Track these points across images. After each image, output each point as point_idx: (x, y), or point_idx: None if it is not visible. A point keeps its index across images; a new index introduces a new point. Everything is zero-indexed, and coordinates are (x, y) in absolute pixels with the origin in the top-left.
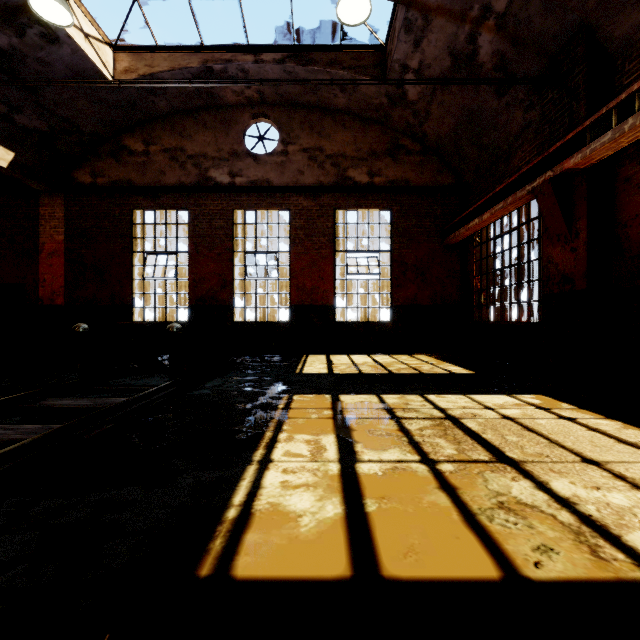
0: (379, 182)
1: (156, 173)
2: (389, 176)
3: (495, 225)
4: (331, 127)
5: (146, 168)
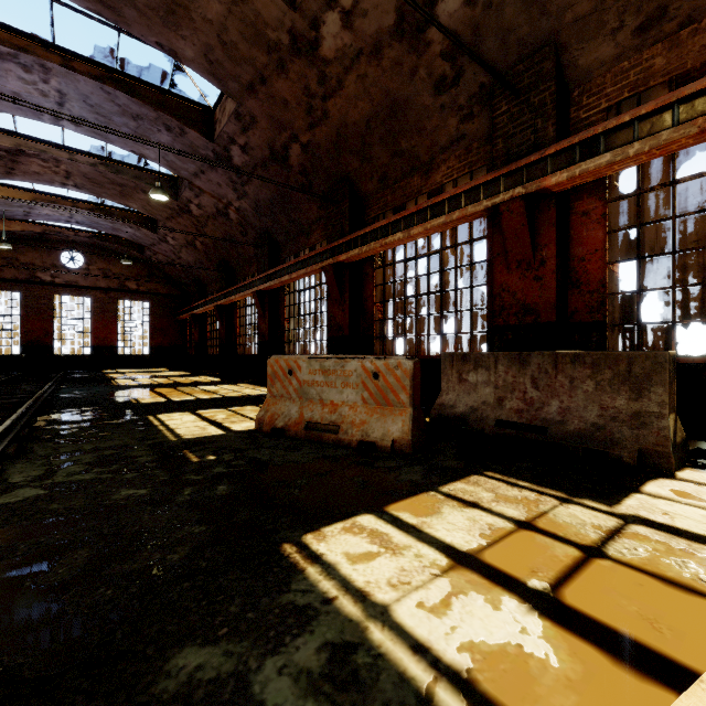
0: (143, 289)
1: None
2: (148, 287)
3: None
4: (116, 260)
5: None
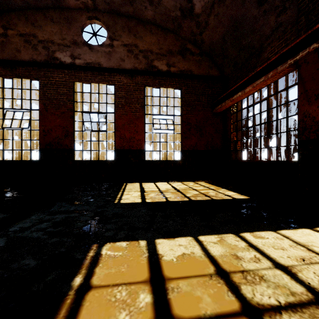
0: (174, 71)
1: (13, 51)
2: (180, 67)
3: (248, 99)
4: (143, 32)
5: (4, 46)
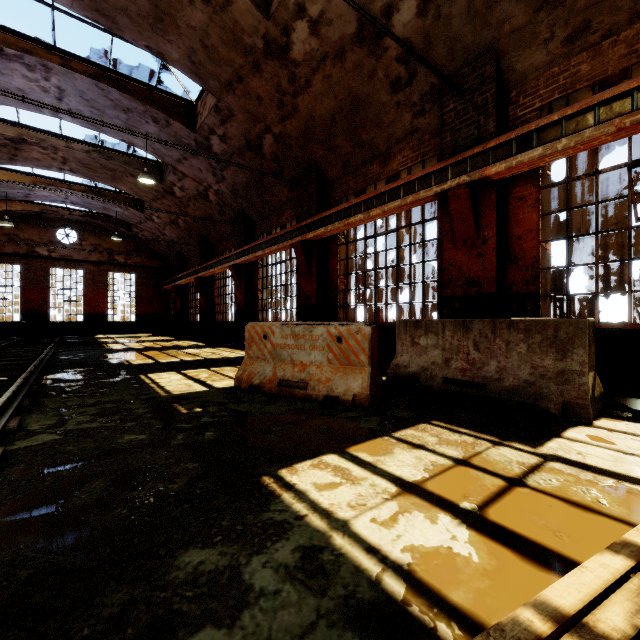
0: (130, 263)
1: None
2: (135, 260)
3: None
4: (106, 236)
5: None
